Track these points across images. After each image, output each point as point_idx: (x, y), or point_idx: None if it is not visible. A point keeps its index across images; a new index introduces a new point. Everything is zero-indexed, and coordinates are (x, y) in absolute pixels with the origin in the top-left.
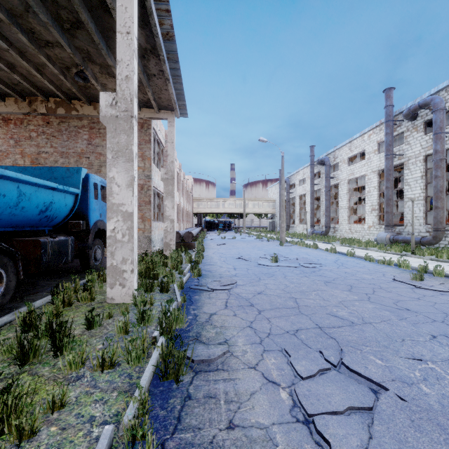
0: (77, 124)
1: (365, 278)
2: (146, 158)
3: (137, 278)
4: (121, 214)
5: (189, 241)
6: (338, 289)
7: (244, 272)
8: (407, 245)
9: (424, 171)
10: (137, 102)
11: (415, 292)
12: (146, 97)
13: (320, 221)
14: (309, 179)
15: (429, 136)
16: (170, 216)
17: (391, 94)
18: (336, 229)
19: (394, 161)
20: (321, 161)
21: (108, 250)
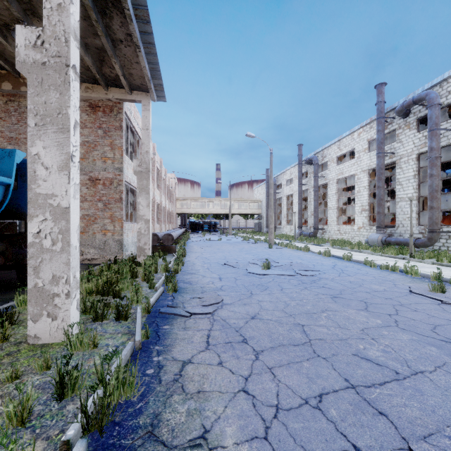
0: None
1: (376, 289)
2: (116, 148)
3: (78, 303)
4: (49, 210)
5: (169, 244)
6: (352, 308)
7: (232, 284)
8: (402, 248)
9: (416, 170)
10: (104, 79)
11: (447, 311)
12: (114, 72)
13: (307, 222)
14: (297, 179)
15: (422, 133)
16: (145, 215)
17: (382, 90)
18: (324, 230)
19: (385, 159)
20: (309, 160)
21: (29, 265)
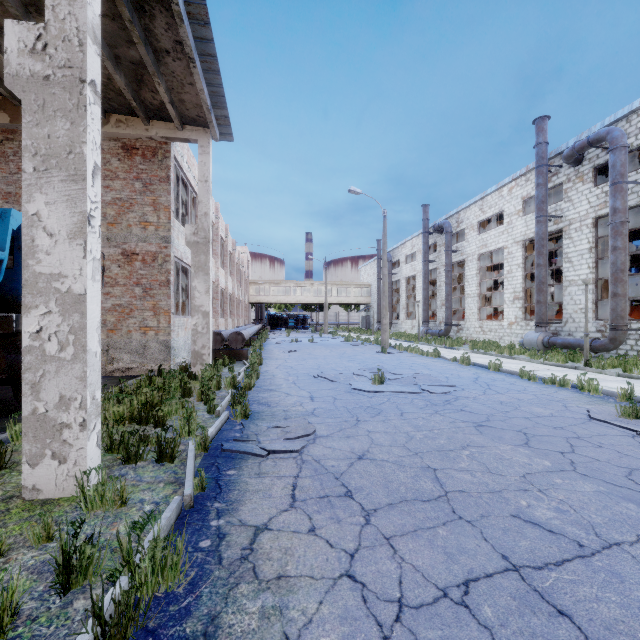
0: None
1: (539, 414)
2: (161, 208)
3: (99, 437)
4: (55, 298)
5: (238, 348)
6: (505, 442)
7: (328, 405)
8: (573, 352)
9: (593, 241)
10: (143, 108)
11: None
12: (158, 98)
13: (435, 315)
14: (421, 253)
15: (602, 189)
16: (203, 306)
17: (544, 126)
18: (460, 327)
19: (548, 226)
20: (439, 227)
21: (25, 380)
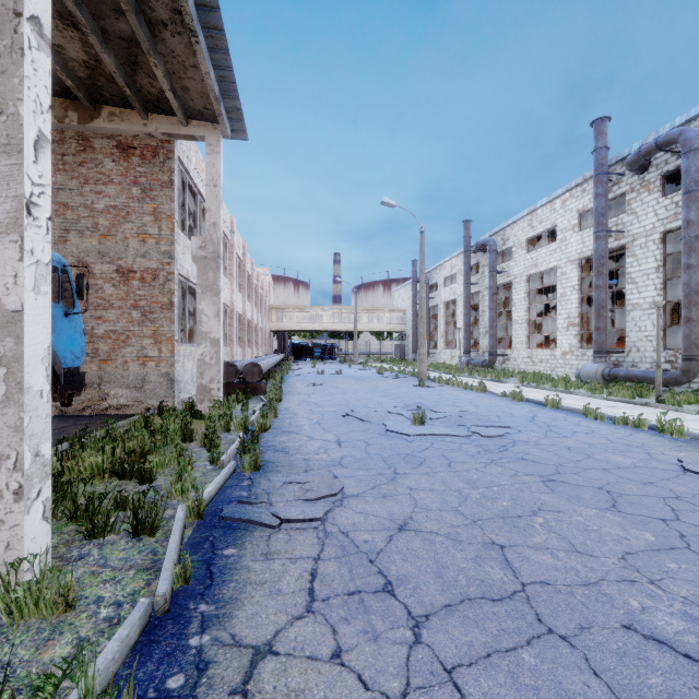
0: None
1: (619, 464)
2: (163, 218)
3: (47, 506)
4: None
5: (254, 381)
6: (587, 504)
7: (359, 453)
8: (641, 386)
9: (661, 259)
10: (140, 99)
11: None
12: (157, 85)
13: (477, 344)
14: (462, 275)
15: (671, 199)
16: (211, 332)
17: (604, 128)
18: (507, 358)
19: (608, 242)
20: (482, 245)
21: None
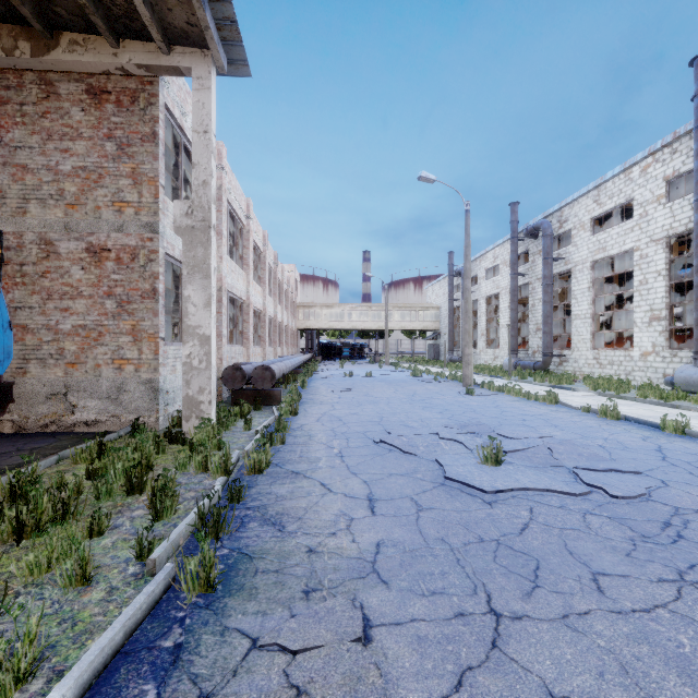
0: None
1: None
2: (143, 181)
3: None
4: None
5: (265, 388)
6: None
7: (408, 534)
8: None
9: None
10: (103, 14)
11: None
12: None
13: (524, 343)
14: (506, 266)
15: None
16: (200, 327)
17: None
18: (564, 359)
19: None
20: (534, 229)
21: None
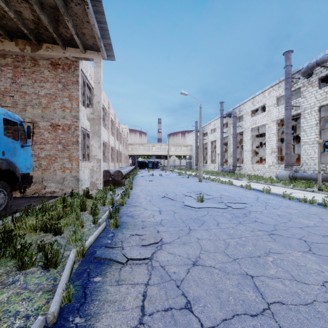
0: (0, 62)
1: (307, 224)
2: (73, 99)
3: None
4: None
5: (119, 179)
6: (295, 249)
7: (170, 217)
8: (309, 182)
9: (318, 119)
10: (61, 39)
11: None
12: (69, 32)
13: (226, 161)
14: (219, 128)
15: (323, 90)
16: (97, 155)
17: (290, 56)
18: (241, 168)
19: (291, 111)
20: (229, 114)
21: None
